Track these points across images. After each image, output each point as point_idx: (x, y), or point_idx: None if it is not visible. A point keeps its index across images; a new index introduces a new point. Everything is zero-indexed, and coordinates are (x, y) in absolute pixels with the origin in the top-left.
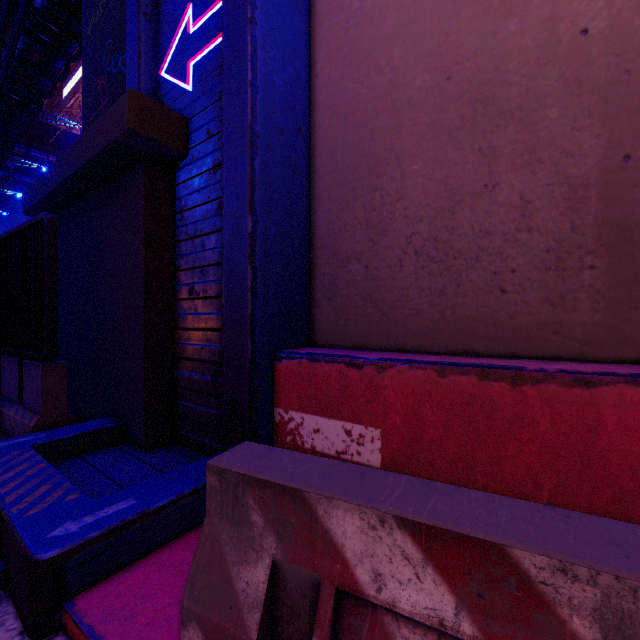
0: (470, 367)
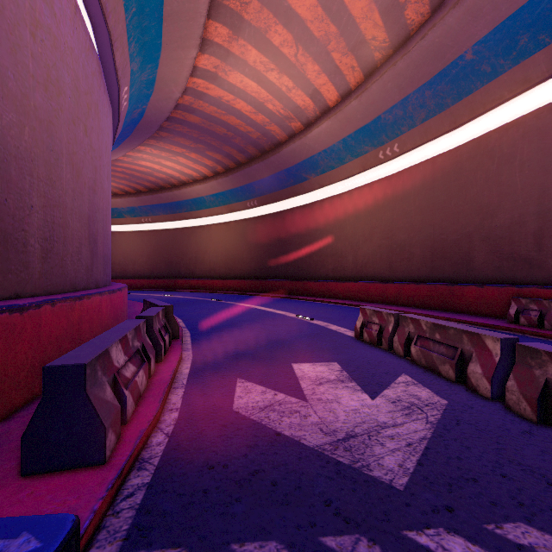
0: (5, 308)
